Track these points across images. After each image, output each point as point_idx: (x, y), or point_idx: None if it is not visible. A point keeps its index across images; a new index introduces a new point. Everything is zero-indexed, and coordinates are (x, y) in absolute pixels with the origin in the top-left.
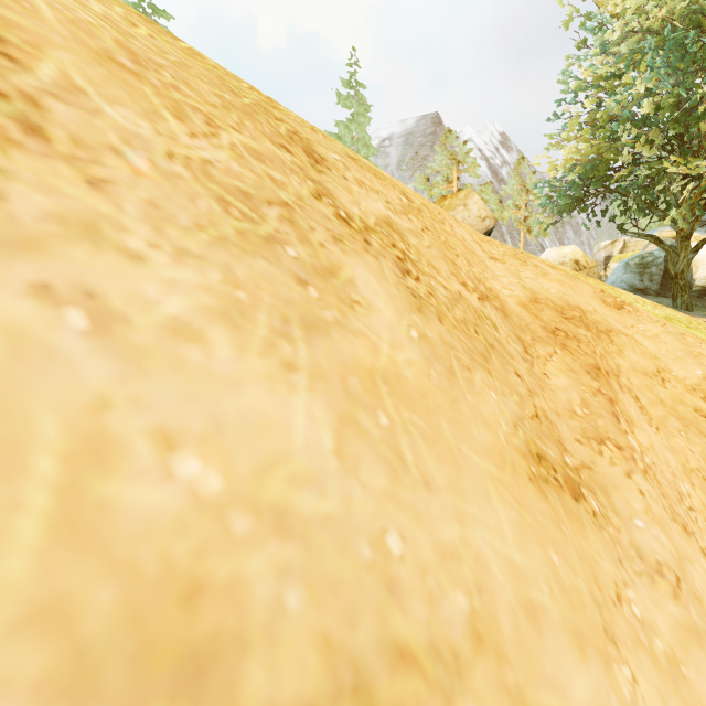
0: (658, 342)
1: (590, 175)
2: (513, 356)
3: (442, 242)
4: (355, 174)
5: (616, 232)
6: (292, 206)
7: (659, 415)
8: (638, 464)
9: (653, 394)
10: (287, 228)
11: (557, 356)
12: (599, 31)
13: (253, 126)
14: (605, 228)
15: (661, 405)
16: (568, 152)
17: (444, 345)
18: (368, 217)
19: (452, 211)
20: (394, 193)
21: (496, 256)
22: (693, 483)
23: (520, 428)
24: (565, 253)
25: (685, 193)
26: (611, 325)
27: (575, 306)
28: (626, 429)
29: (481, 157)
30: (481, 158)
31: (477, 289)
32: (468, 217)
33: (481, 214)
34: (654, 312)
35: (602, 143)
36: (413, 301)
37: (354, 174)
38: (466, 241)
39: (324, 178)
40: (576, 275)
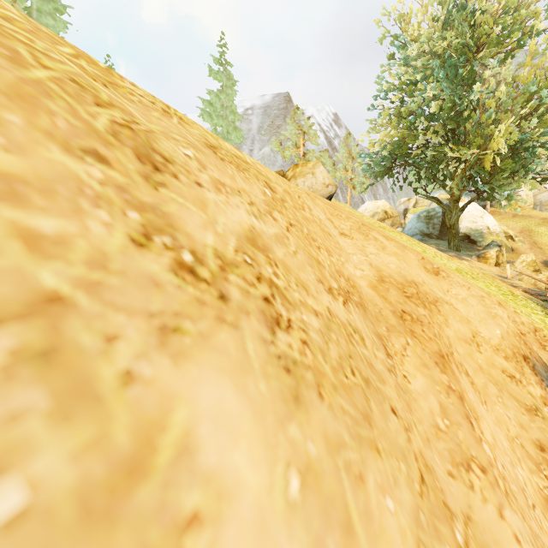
0: (467, 305)
1: (397, 152)
2: (383, 377)
3: (306, 235)
4: (213, 174)
5: (410, 191)
6: (69, 297)
7: (481, 383)
8: (501, 487)
9: (474, 361)
10: (22, 394)
11: (410, 348)
12: (403, 49)
13: (25, 120)
14: (403, 189)
15: (481, 372)
16: (383, 135)
17: (331, 457)
18: (227, 242)
19: (303, 177)
20: (258, 187)
21: (345, 231)
22: (519, 458)
23: (423, 547)
24: (378, 205)
25: (459, 172)
26: (436, 295)
27: (411, 281)
28: (479, 434)
29: (320, 130)
30: (320, 130)
31: (340, 288)
32: (315, 183)
33: (325, 182)
34: (449, 265)
35: (405, 130)
36: (287, 386)
37: (212, 174)
38: (322, 222)
39: (164, 194)
40: (393, 231)
